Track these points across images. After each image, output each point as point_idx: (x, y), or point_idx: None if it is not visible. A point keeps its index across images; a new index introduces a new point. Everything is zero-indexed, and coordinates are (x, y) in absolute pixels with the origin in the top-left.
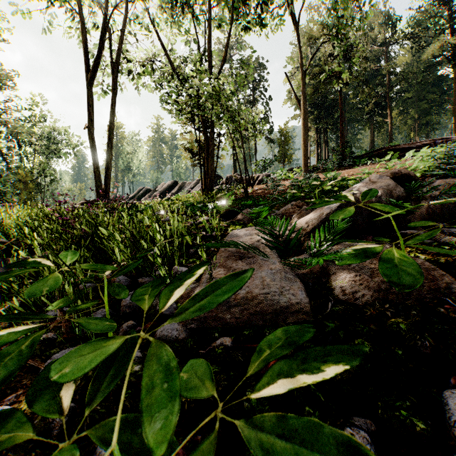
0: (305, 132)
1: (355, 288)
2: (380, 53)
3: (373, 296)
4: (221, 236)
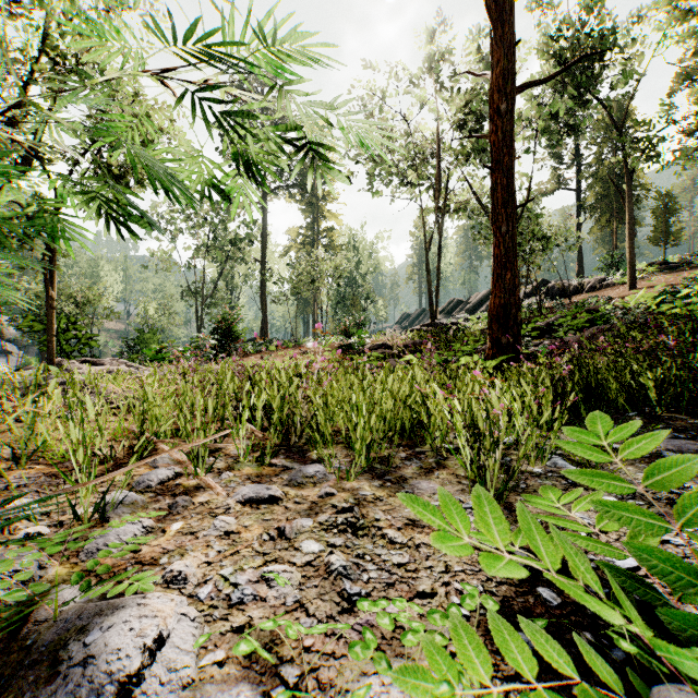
0: (630, 238)
1: None
2: None
3: None
4: None
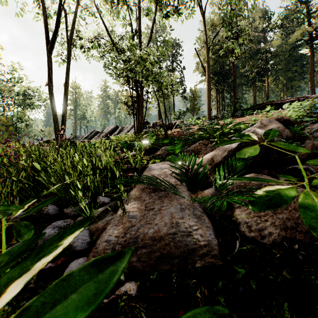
0: (208, 91)
1: (261, 225)
2: (260, 38)
3: (280, 235)
4: (143, 169)
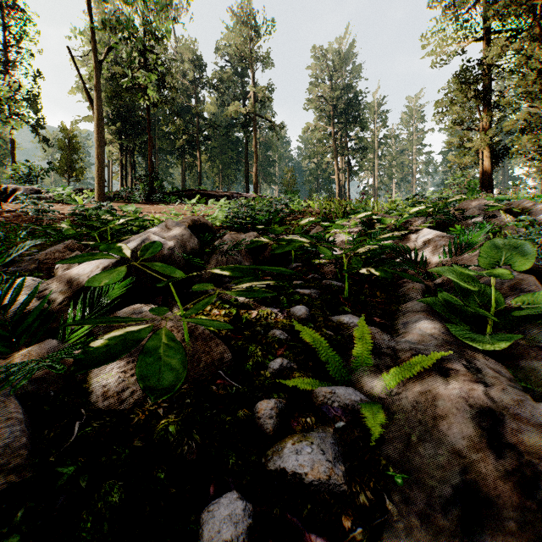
0: (100, 144)
1: (124, 384)
2: (191, 90)
3: None
4: None
